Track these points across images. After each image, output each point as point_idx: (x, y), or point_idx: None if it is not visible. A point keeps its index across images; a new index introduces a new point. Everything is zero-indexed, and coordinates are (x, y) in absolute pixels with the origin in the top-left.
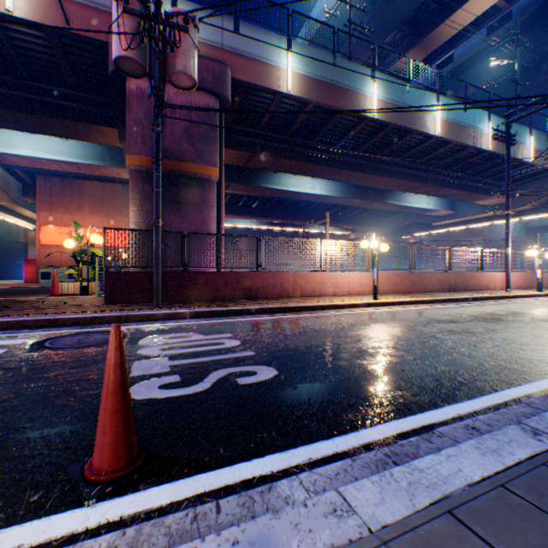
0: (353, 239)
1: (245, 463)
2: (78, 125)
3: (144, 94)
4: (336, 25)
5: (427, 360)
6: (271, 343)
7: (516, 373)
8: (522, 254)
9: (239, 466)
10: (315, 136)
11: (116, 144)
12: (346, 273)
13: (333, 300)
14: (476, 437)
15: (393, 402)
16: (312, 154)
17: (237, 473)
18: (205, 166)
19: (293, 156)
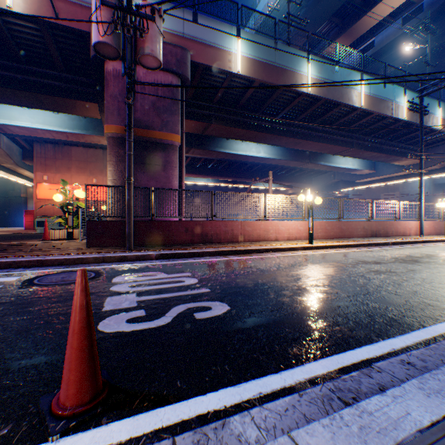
0: (290, 194)
1: (200, 397)
2: (66, 101)
3: (119, 74)
4: (277, 18)
5: (359, 297)
6: (223, 281)
7: (440, 310)
8: (431, 206)
9: (194, 400)
10: (260, 109)
11: (97, 116)
12: (286, 222)
13: (275, 244)
14: (418, 377)
15: (333, 336)
16: (257, 124)
17: (193, 407)
18: (169, 133)
19: (241, 125)
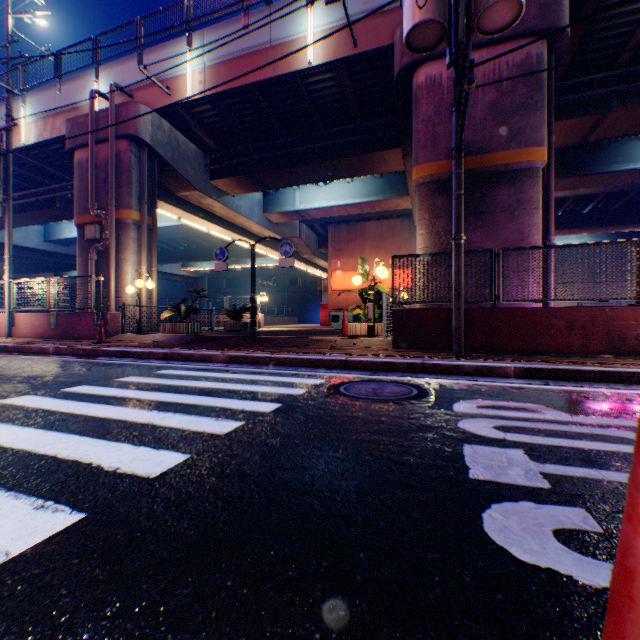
0: None
1: None
2: (361, 159)
3: (433, 83)
4: None
5: None
6: None
7: None
8: None
9: None
10: None
11: (396, 168)
12: None
13: None
14: None
15: None
16: None
17: None
18: (520, 150)
19: None
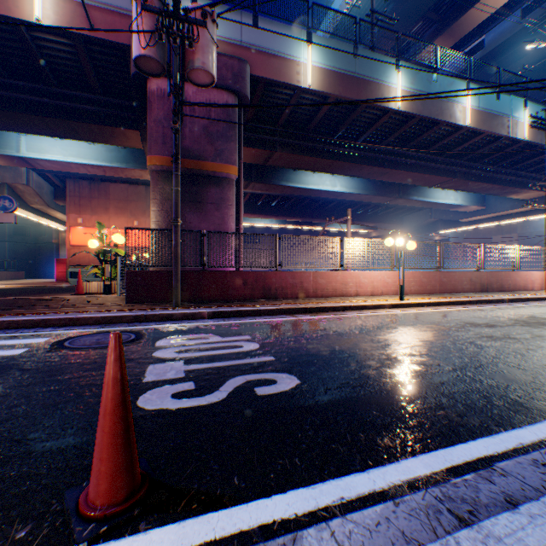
0: (374, 237)
1: (263, 500)
2: (103, 129)
3: (164, 95)
4: (357, 17)
5: (469, 371)
6: (291, 347)
7: None
8: None
9: (256, 504)
10: (336, 131)
11: (138, 146)
12: (369, 272)
13: (356, 300)
14: None
15: (436, 423)
16: (332, 150)
17: (254, 514)
18: (223, 164)
19: (312, 152)
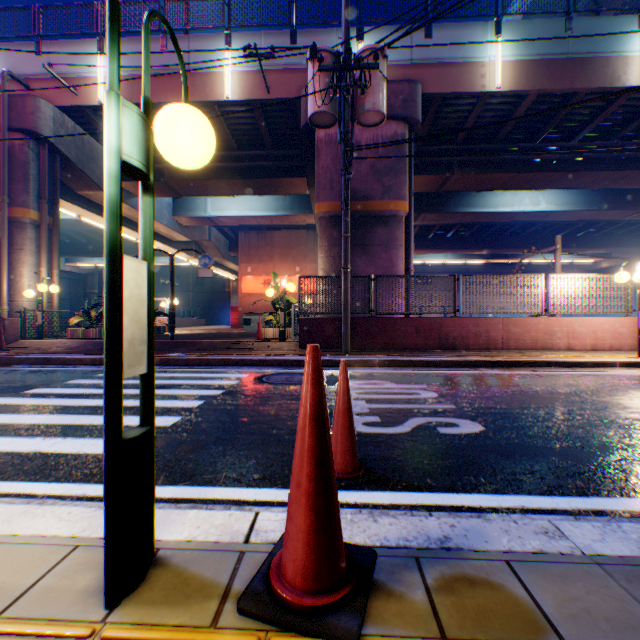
0: (605, 268)
1: (452, 494)
2: (273, 181)
3: (331, 139)
4: None
5: None
6: (473, 399)
7: None
8: None
9: (446, 494)
10: (537, 135)
11: (303, 192)
12: (588, 319)
13: (565, 355)
14: None
15: None
16: (531, 160)
17: (445, 499)
18: (391, 201)
19: (503, 167)
